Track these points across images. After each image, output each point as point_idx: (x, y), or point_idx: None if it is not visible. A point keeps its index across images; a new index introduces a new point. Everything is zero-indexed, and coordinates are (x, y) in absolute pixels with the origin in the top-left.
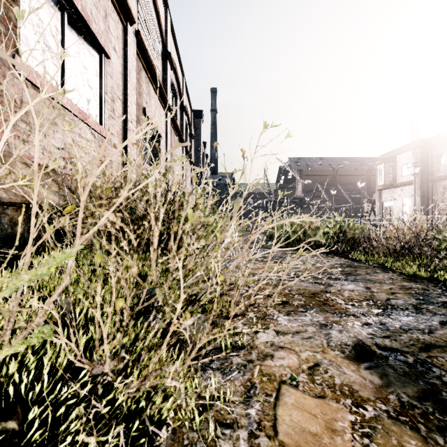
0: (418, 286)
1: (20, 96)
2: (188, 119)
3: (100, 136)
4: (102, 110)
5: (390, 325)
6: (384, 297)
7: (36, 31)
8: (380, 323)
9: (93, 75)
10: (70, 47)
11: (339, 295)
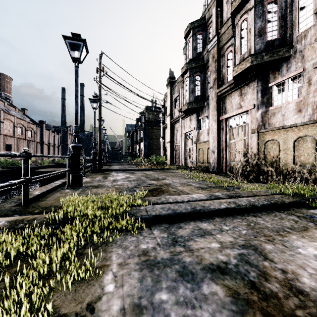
0: None
1: None
2: (32, 129)
3: None
4: None
5: None
6: None
7: None
8: None
9: None
10: None
11: None
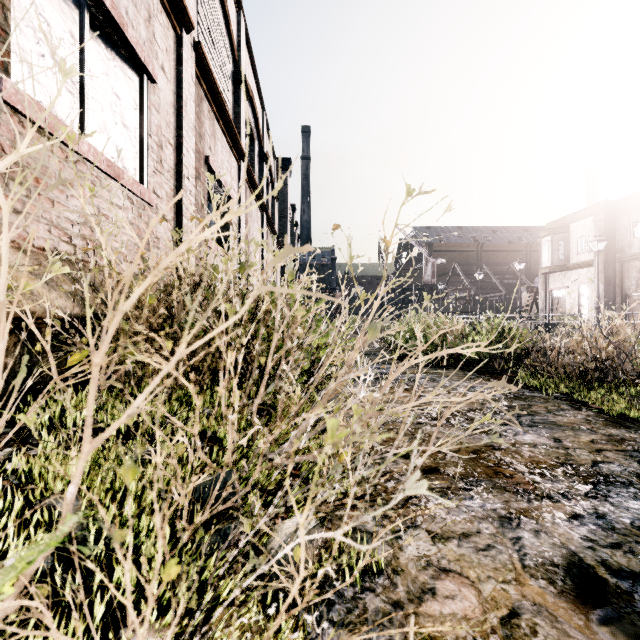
0: (633, 435)
1: (11, 142)
2: (271, 171)
3: (140, 201)
4: (143, 161)
5: (613, 518)
6: (588, 459)
7: (39, 39)
8: (596, 515)
9: (130, 108)
10: (94, 64)
11: (515, 454)
